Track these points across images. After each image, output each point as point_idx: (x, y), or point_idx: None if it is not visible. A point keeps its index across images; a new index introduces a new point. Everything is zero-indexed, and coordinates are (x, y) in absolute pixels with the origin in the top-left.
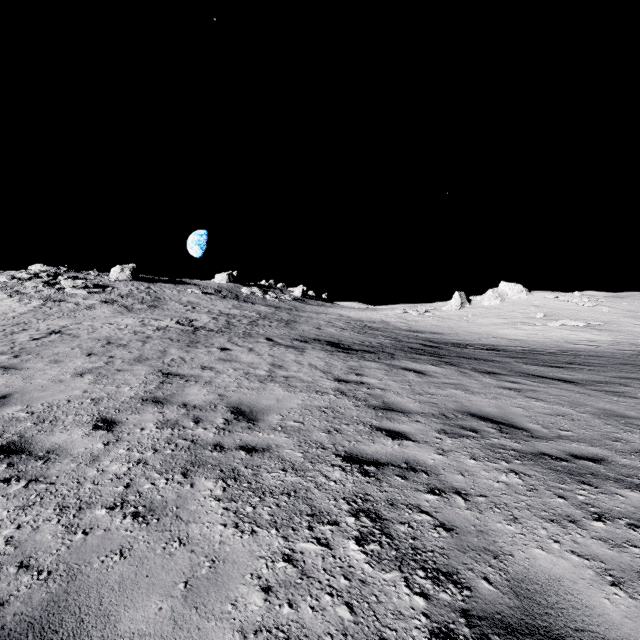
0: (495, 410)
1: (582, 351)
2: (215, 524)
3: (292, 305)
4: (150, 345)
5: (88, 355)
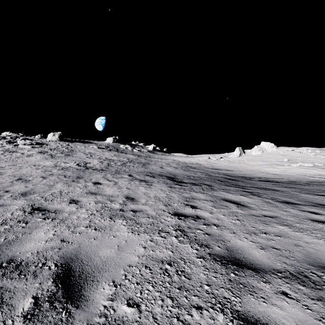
0: None
1: (322, 182)
2: None
3: (147, 154)
4: (46, 180)
5: None
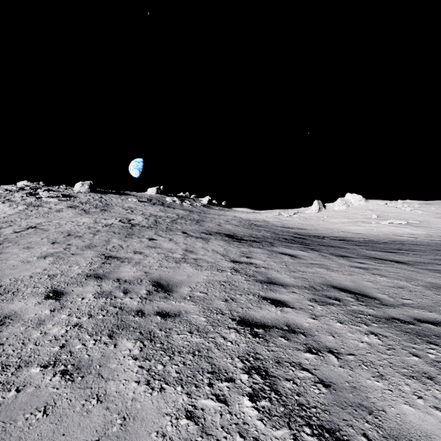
0: (351, 283)
1: (406, 241)
2: (130, 381)
3: (201, 209)
4: (98, 236)
5: (52, 243)
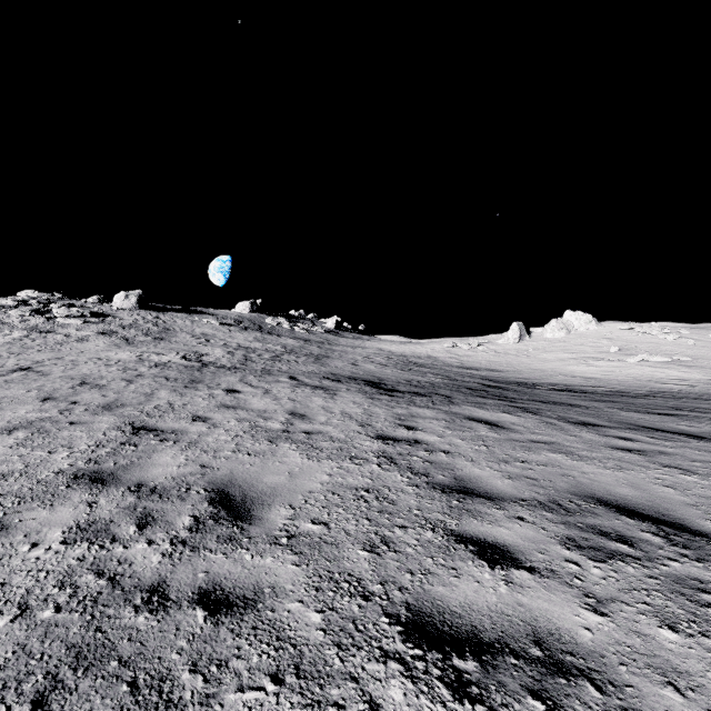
0: (633, 492)
1: (678, 392)
2: None
3: (324, 338)
4: (136, 386)
5: (43, 400)
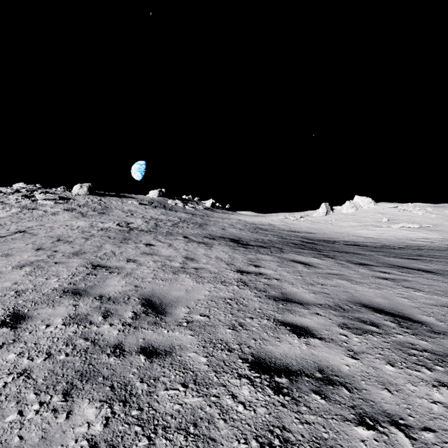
0: (384, 301)
1: (423, 246)
2: None
3: (204, 213)
4: (91, 241)
5: (37, 250)
